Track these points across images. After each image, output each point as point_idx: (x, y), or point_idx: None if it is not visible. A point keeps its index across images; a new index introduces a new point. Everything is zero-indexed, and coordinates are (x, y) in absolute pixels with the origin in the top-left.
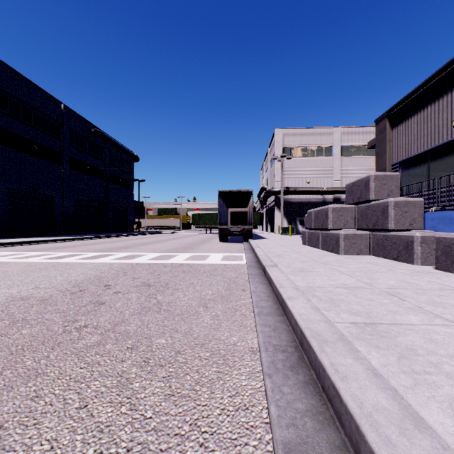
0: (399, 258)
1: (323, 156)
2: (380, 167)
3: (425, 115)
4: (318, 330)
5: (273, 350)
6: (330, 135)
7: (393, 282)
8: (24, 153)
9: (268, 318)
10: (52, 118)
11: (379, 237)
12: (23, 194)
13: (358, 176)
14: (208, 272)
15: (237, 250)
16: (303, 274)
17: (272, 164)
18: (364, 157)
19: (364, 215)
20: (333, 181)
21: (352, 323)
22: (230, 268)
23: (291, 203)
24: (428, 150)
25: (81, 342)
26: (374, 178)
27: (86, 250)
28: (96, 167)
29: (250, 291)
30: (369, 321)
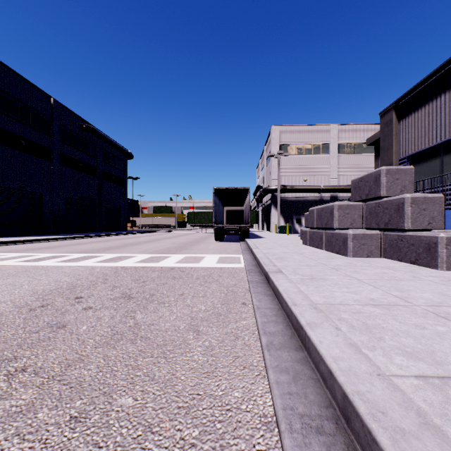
0: (418, 262)
1: (320, 154)
2: (386, 162)
3: (438, 104)
4: (377, 398)
5: (301, 429)
6: (327, 133)
7: (430, 296)
8: (10, 148)
9: (282, 354)
10: (40, 113)
11: (393, 238)
12: (9, 191)
13: (355, 174)
14: (202, 278)
15: (234, 250)
16: (316, 283)
17: (268, 162)
18: (362, 155)
19: (374, 213)
20: (330, 179)
21: (420, 377)
22: (227, 273)
23: (288, 202)
24: (441, 142)
25: (1, 406)
26: (386, 172)
27: (72, 250)
28: (88, 164)
29: (253, 307)
30: (443, 373)
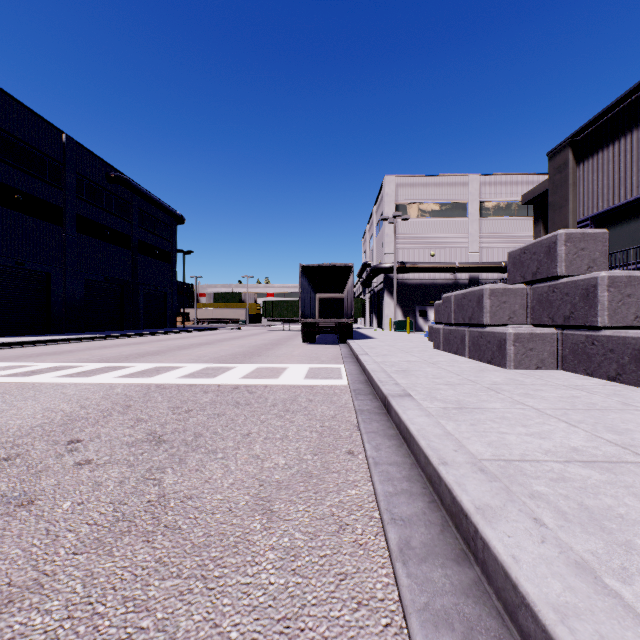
0: (621, 377)
1: (455, 217)
2: (558, 226)
3: None
4: None
5: None
6: (464, 187)
7: None
8: (1, 207)
9: (432, 573)
10: (47, 155)
11: (578, 340)
12: None
13: (505, 246)
14: (282, 404)
15: (331, 357)
16: (470, 416)
17: (379, 229)
18: (514, 219)
19: (547, 301)
20: (469, 254)
21: None
22: (322, 395)
23: (408, 286)
24: None
25: None
26: (566, 238)
27: (87, 358)
28: (118, 230)
29: (367, 460)
30: None
